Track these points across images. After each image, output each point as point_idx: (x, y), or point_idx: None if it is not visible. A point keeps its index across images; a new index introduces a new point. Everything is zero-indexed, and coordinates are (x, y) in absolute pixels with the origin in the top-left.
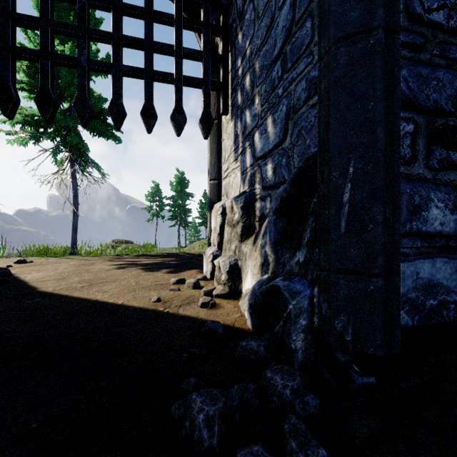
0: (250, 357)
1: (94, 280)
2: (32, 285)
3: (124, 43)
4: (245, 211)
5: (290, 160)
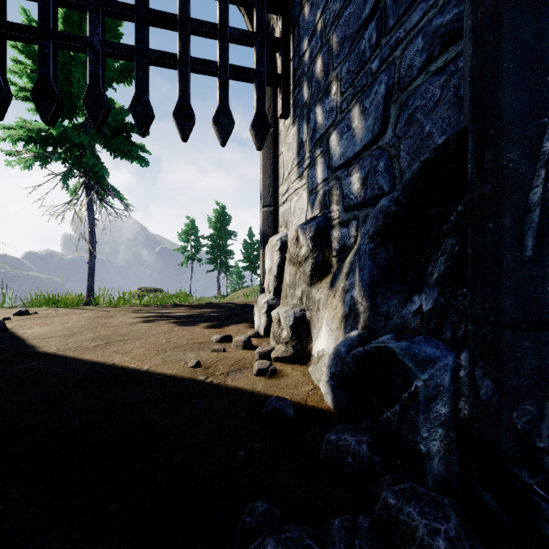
0: (345, 460)
1: (112, 338)
2: (31, 344)
3: (151, 20)
4: (316, 243)
5: (394, 161)
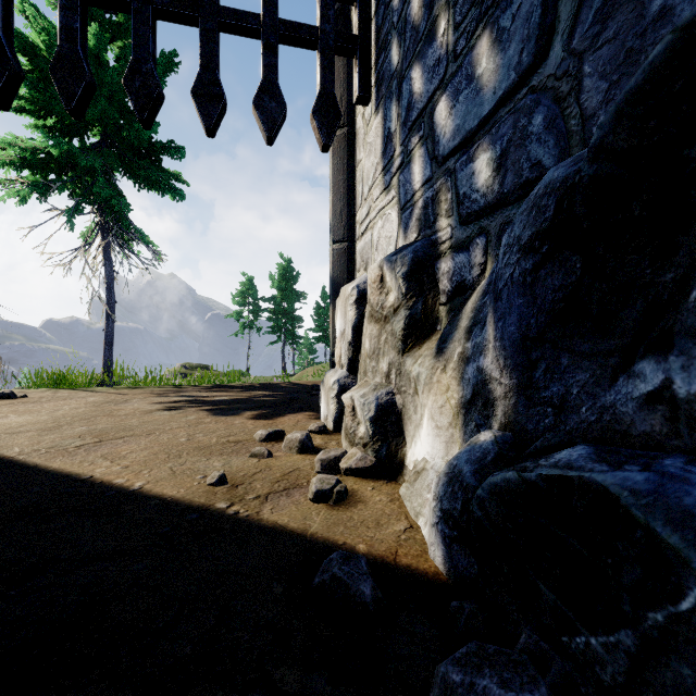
0: None
1: (111, 433)
2: None
3: None
4: (413, 284)
5: (567, 104)
